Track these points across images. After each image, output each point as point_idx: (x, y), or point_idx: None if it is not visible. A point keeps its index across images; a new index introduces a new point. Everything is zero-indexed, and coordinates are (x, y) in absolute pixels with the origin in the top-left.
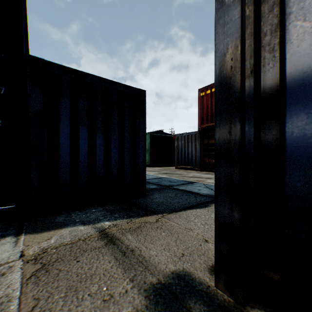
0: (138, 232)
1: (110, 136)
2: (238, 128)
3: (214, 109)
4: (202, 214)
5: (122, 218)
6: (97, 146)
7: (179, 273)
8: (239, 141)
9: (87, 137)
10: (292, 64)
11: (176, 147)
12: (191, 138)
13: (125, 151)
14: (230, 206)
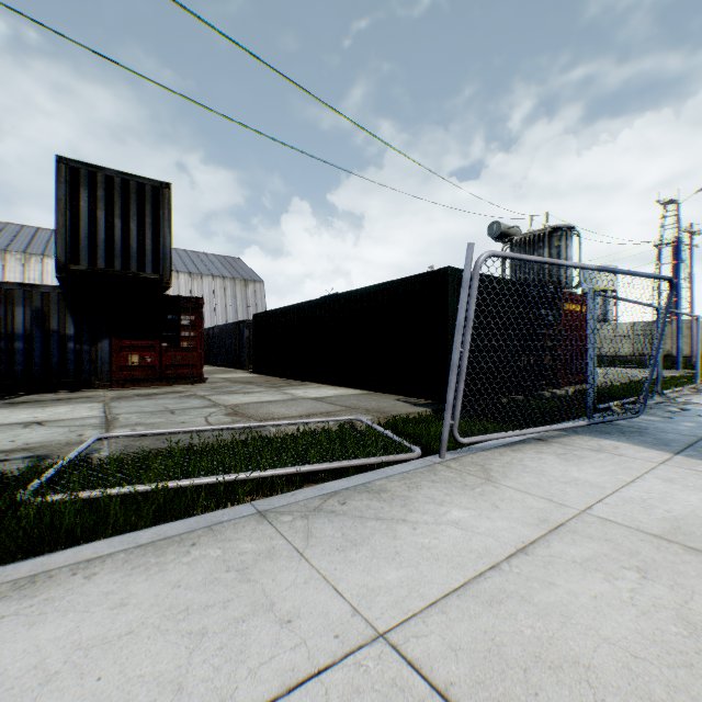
0: None
1: None
2: (1, 343)
3: None
4: None
5: None
6: None
7: None
8: (2, 347)
9: None
10: (18, 330)
11: None
12: None
13: None
14: None
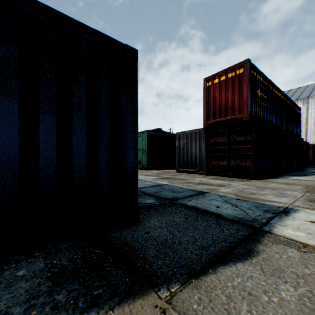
0: None
1: (71, 121)
2: None
3: (223, 101)
4: (258, 287)
5: (68, 312)
6: (41, 138)
7: None
8: None
9: (16, 119)
10: None
11: (177, 148)
12: (195, 137)
13: (101, 148)
14: None
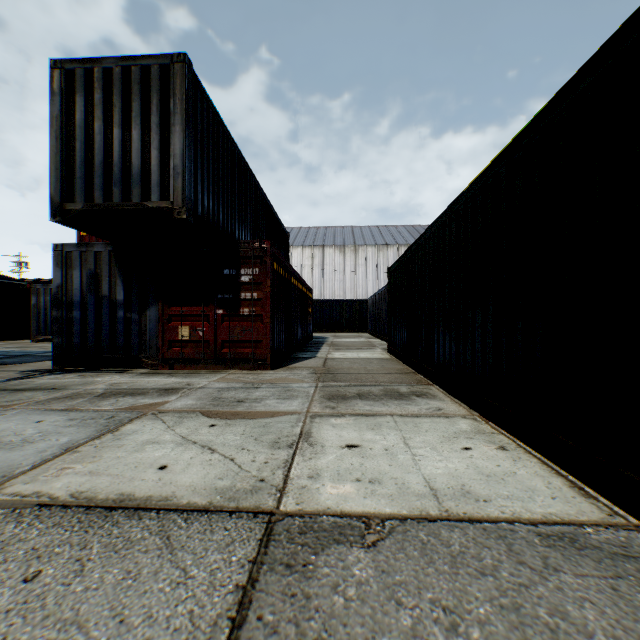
0: (4, 368)
1: None
2: (62, 312)
3: None
4: None
5: None
6: None
7: (37, 369)
8: (62, 316)
9: None
10: (75, 297)
11: (36, 307)
12: None
13: None
14: (60, 338)
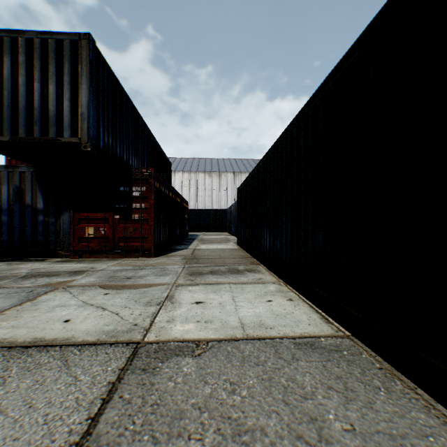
0: None
1: None
2: None
3: None
4: None
5: None
6: None
7: None
8: None
9: None
10: (4, 206)
11: None
12: None
13: None
14: None
